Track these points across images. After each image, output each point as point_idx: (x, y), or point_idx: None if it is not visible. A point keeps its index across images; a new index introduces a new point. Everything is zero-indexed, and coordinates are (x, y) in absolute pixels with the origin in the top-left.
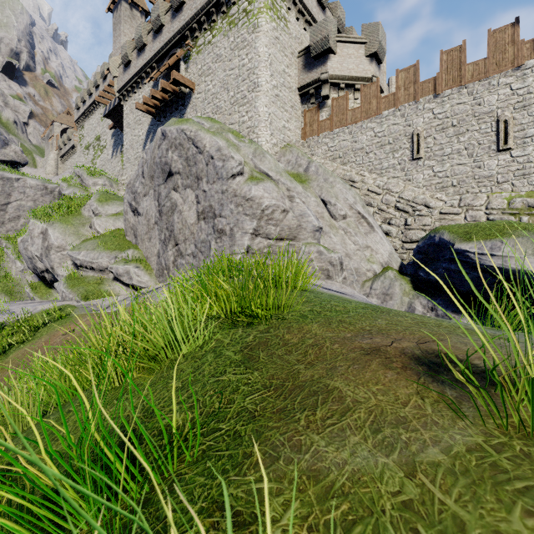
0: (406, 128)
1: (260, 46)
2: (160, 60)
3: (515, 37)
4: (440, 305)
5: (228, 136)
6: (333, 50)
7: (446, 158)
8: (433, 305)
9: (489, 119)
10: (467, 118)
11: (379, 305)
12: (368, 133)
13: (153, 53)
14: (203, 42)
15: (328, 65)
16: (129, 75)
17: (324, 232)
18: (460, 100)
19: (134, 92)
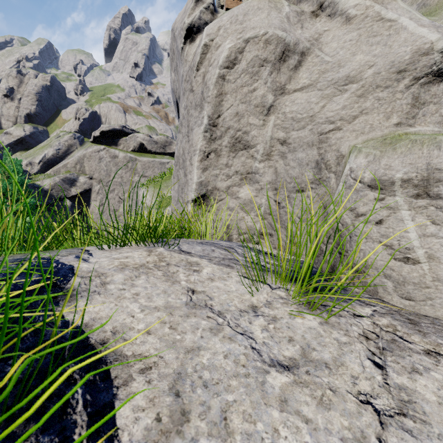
0: None
1: None
2: None
3: None
4: None
5: None
6: None
7: None
8: None
9: None
10: None
11: None
12: None
13: None
14: None
15: None
16: None
17: None
18: None
19: None
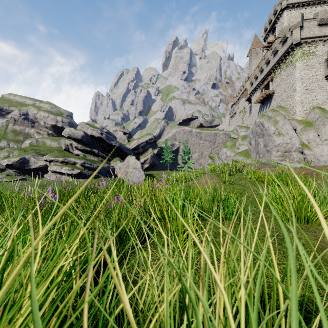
0: None
1: (296, 74)
2: (263, 81)
3: None
4: None
5: (276, 118)
6: None
7: None
8: None
9: None
10: None
11: None
12: None
13: (260, 80)
14: (277, 74)
15: None
16: (252, 88)
17: (313, 147)
18: None
19: (254, 94)
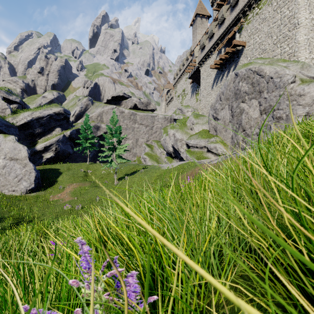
0: None
1: None
2: (222, 38)
3: None
4: None
5: (277, 63)
6: None
7: None
8: None
9: None
10: None
11: None
12: None
13: (219, 36)
14: (251, 16)
15: None
16: (204, 53)
17: None
18: None
19: (206, 60)
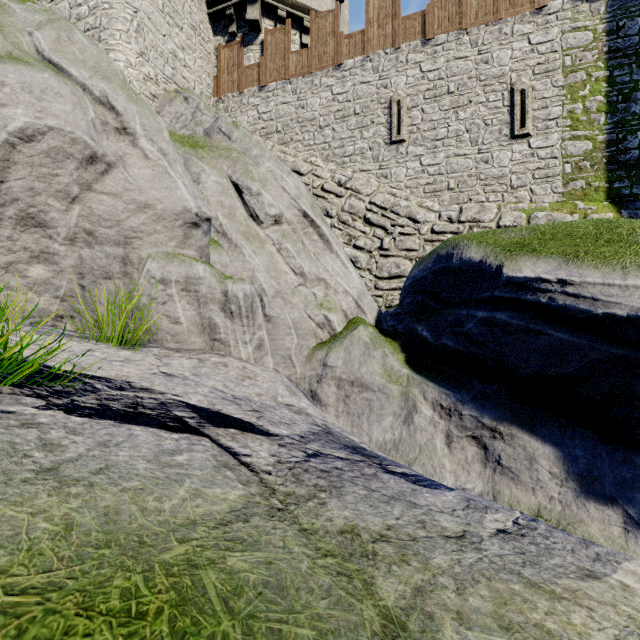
0: (381, 91)
1: None
2: None
3: None
4: (467, 404)
5: None
6: None
7: (440, 145)
8: (453, 404)
9: (500, 87)
10: (470, 83)
11: None
12: (323, 93)
13: None
14: None
15: None
16: None
17: (232, 245)
18: (460, 53)
19: None
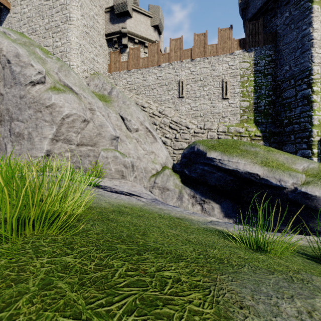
0: (176, 77)
1: None
2: None
3: (230, 36)
4: (198, 194)
5: (35, 50)
6: (130, 14)
7: (197, 99)
8: (194, 194)
9: (218, 80)
10: (208, 77)
11: (165, 282)
12: (153, 75)
13: None
14: None
15: (127, 23)
16: None
17: (121, 140)
18: (204, 65)
19: None
